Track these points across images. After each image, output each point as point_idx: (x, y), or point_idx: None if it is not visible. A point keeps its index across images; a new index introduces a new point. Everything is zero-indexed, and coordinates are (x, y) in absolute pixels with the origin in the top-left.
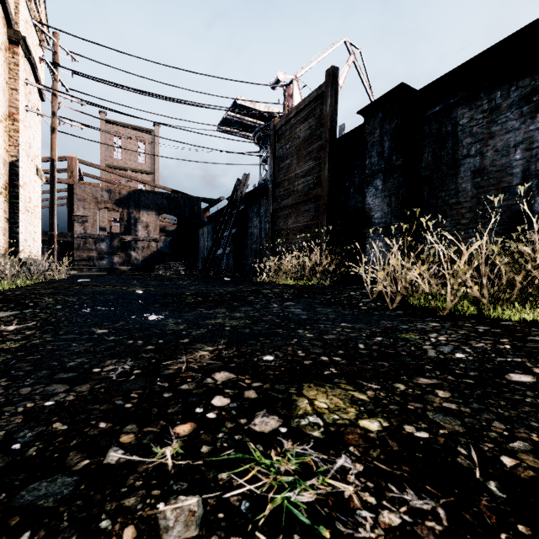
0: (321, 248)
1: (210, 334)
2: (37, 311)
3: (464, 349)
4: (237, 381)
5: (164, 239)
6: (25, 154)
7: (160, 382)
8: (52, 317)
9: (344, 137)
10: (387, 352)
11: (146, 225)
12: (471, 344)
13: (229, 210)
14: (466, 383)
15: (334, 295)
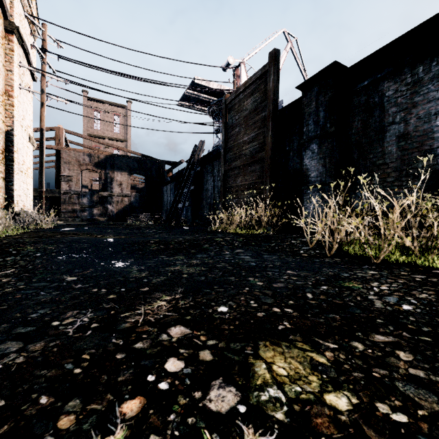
0: (265, 203)
1: (168, 282)
2: (18, 258)
3: (409, 300)
4: (192, 338)
5: (135, 195)
6: (19, 125)
7: (115, 339)
8: (30, 264)
9: (285, 109)
10: (335, 302)
11: (120, 183)
12: (414, 295)
13: (188, 170)
14: (424, 342)
15: (278, 243)
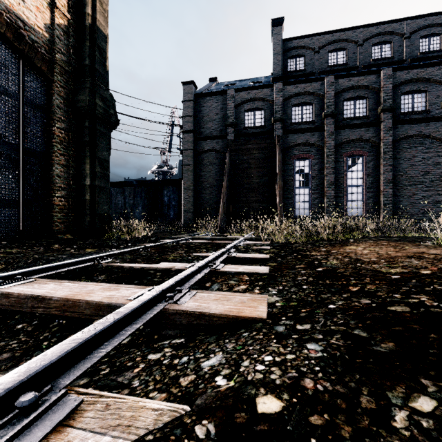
0: None
1: None
2: None
3: None
4: None
5: None
6: None
7: None
8: None
9: None
10: None
11: None
12: None
13: None
14: None
15: None
